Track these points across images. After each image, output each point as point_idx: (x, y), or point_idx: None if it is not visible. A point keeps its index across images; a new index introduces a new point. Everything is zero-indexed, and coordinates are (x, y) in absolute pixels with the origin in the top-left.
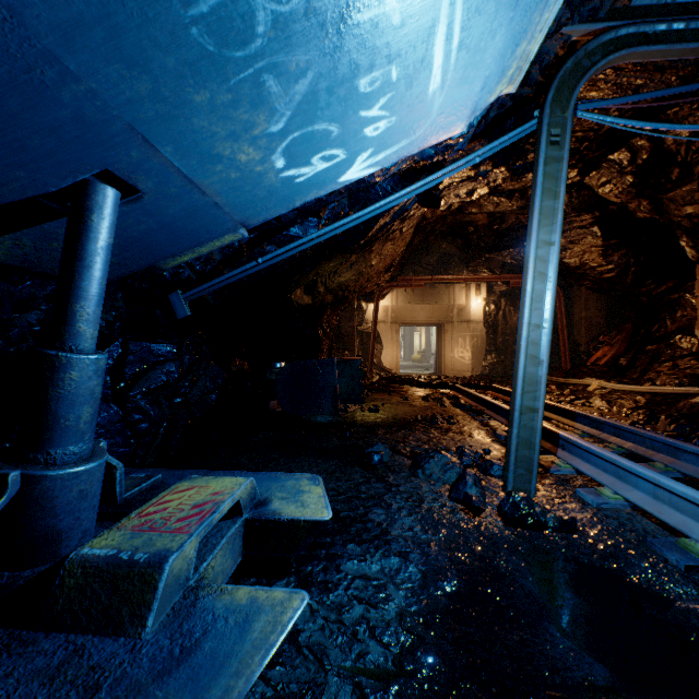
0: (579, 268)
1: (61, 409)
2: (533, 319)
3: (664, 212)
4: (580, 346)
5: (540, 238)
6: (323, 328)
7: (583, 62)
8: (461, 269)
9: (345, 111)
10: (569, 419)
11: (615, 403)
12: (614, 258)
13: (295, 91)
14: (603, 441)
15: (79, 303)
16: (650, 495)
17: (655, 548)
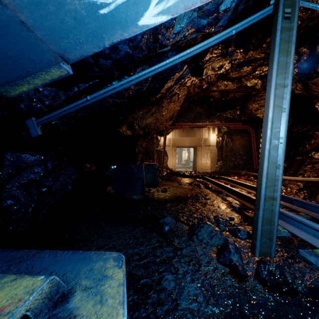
0: None
1: None
2: (273, 137)
3: (309, 90)
4: None
5: (277, 82)
6: (138, 148)
7: None
8: (205, 120)
9: None
10: None
11: (287, 186)
12: None
13: None
14: (294, 210)
15: None
16: None
17: None
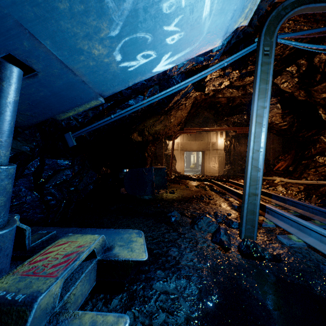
0: (270, 124)
1: None
2: (255, 147)
3: (312, 97)
4: (270, 161)
5: (258, 104)
6: (148, 152)
7: (281, 12)
8: (213, 124)
9: (155, 25)
10: (268, 197)
11: (289, 189)
12: (287, 119)
13: (124, 7)
14: (286, 209)
15: None
16: (318, 240)
17: (325, 272)
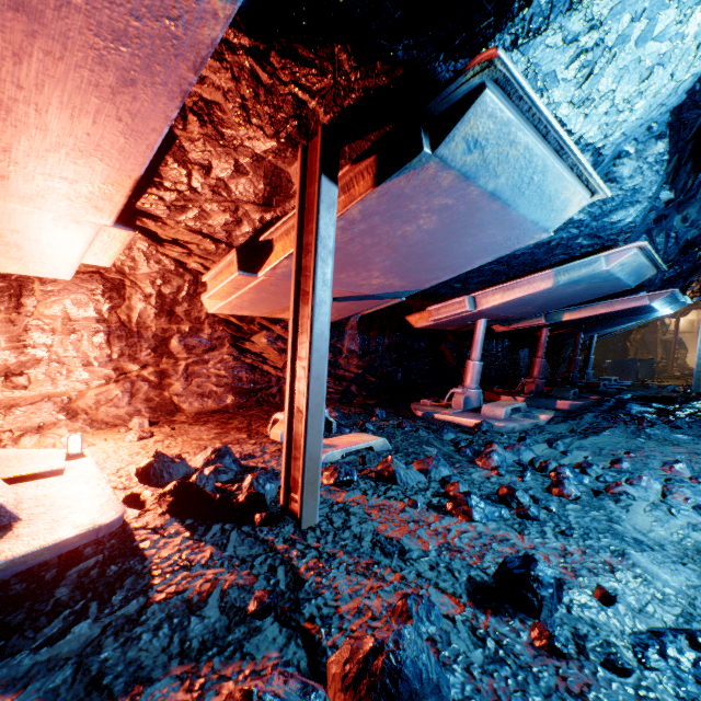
0: None
1: (590, 363)
2: (700, 348)
3: None
4: None
5: None
6: (630, 342)
7: None
8: None
9: None
10: None
11: None
12: None
13: None
14: None
15: (592, 350)
16: None
17: None
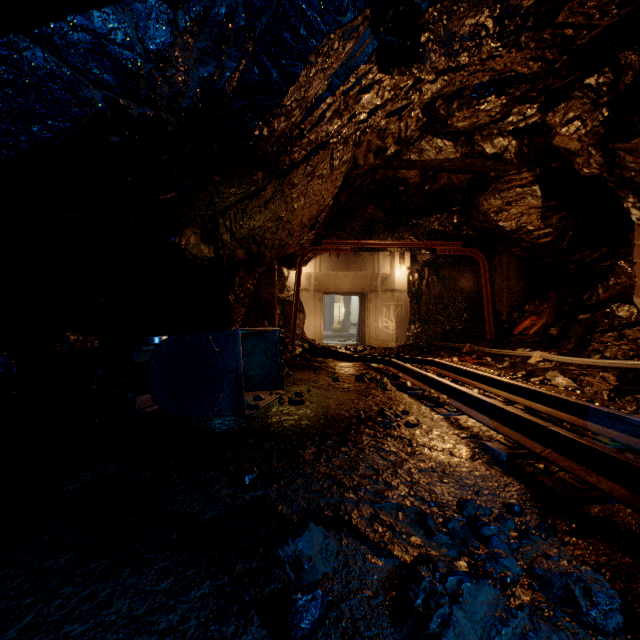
0: (515, 232)
1: None
2: None
3: (616, 167)
4: (502, 316)
5: None
6: (236, 292)
7: None
8: (386, 236)
9: None
10: (573, 415)
11: (581, 381)
12: (553, 221)
13: None
14: None
15: None
16: None
17: None
